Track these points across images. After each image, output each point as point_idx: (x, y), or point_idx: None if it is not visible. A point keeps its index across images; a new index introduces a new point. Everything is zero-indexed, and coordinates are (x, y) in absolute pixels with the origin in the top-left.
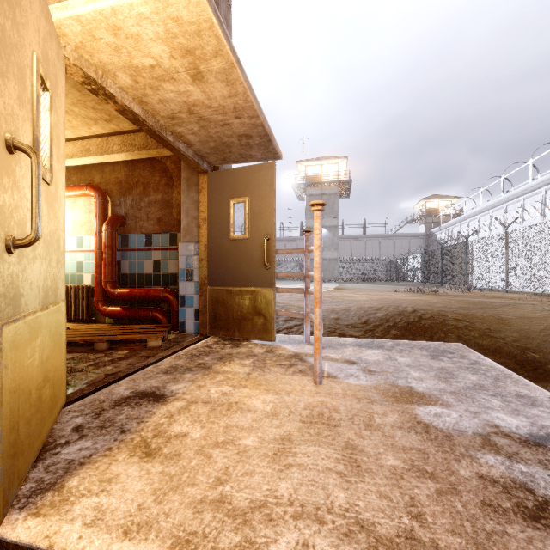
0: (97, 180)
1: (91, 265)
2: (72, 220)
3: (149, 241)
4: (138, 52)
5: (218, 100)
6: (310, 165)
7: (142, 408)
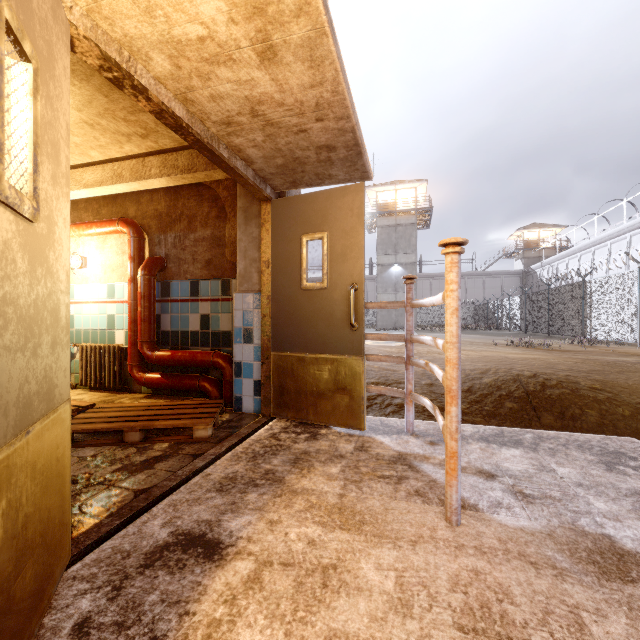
0: (132, 212)
1: (124, 320)
2: (102, 263)
3: (196, 289)
4: (181, 15)
5: (295, 93)
6: (382, 190)
7: (186, 576)
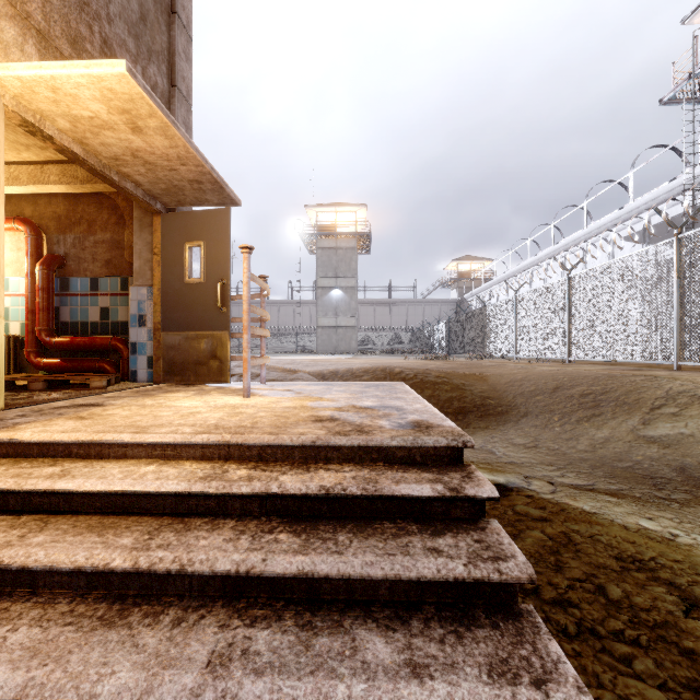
0: (28, 212)
1: (20, 312)
2: None
3: (96, 285)
4: (77, 106)
5: (161, 149)
6: (323, 211)
7: (80, 409)
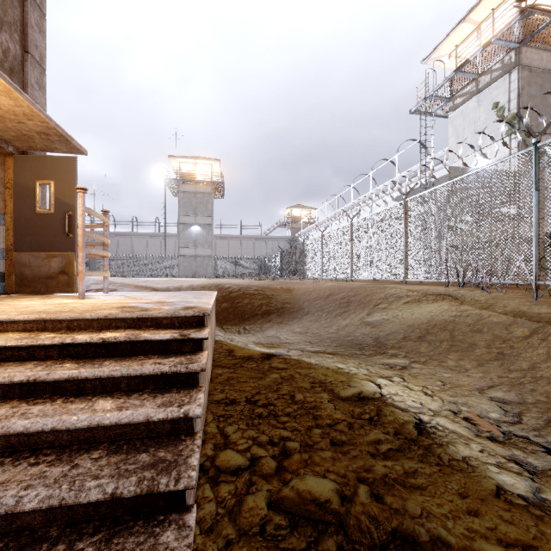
0: None
1: None
2: None
3: None
4: None
5: (7, 106)
6: (184, 162)
7: None
